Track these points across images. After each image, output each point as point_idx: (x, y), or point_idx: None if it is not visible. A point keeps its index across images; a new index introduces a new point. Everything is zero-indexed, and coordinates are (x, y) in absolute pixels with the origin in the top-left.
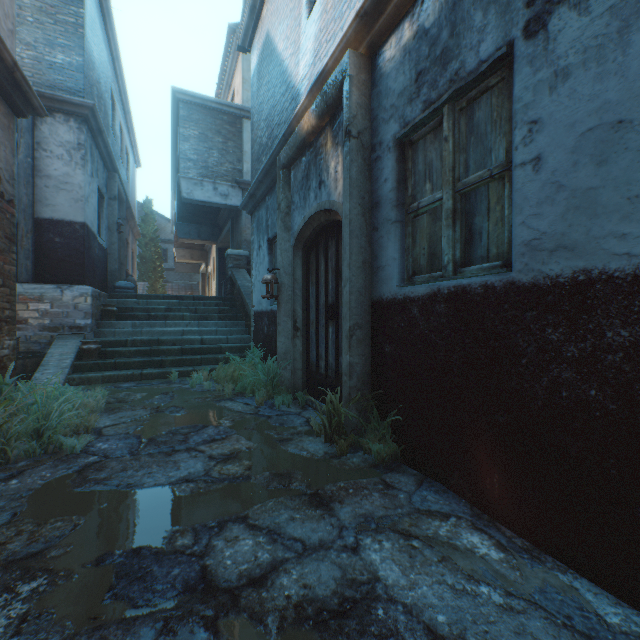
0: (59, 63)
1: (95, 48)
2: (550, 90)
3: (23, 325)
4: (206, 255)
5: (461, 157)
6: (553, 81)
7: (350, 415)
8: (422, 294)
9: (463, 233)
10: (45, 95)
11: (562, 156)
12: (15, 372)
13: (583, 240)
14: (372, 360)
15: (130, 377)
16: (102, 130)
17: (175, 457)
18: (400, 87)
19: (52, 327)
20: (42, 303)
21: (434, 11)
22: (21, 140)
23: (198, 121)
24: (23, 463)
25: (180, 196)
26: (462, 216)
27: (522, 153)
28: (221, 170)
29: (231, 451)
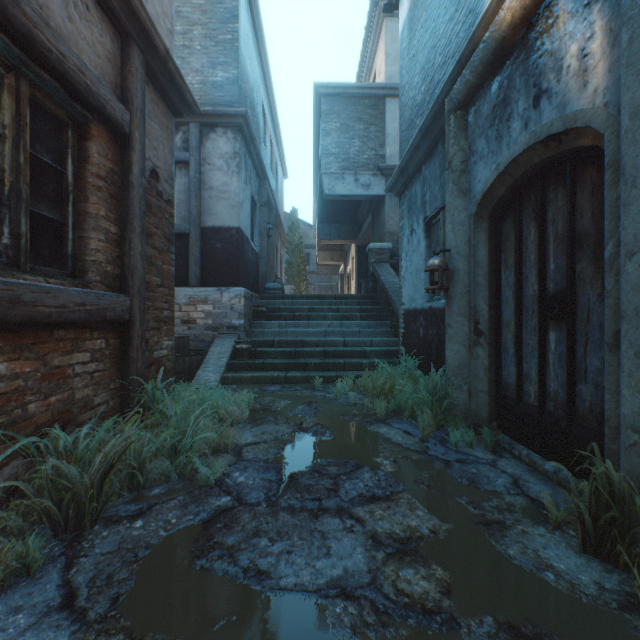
0: (219, 81)
1: (248, 62)
2: None
3: (193, 325)
4: (344, 255)
5: None
6: None
7: None
8: None
9: None
10: (208, 113)
11: None
12: (173, 372)
13: None
14: None
15: (275, 379)
16: (253, 138)
17: (322, 524)
18: None
19: (214, 327)
20: (206, 305)
21: None
22: (191, 158)
23: (339, 112)
24: (157, 490)
25: (321, 198)
26: None
27: None
28: (362, 159)
29: (405, 532)
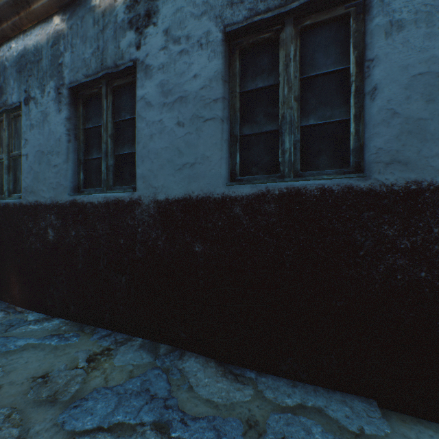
0: None
1: None
2: (30, 130)
3: None
4: None
5: (13, 141)
6: (31, 127)
7: None
8: None
9: (14, 178)
10: None
11: (33, 157)
12: None
13: (37, 190)
14: None
15: None
16: None
17: None
18: None
19: None
20: None
21: None
22: None
23: None
24: None
25: None
26: (14, 169)
27: (24, 151)
28: None
29: None
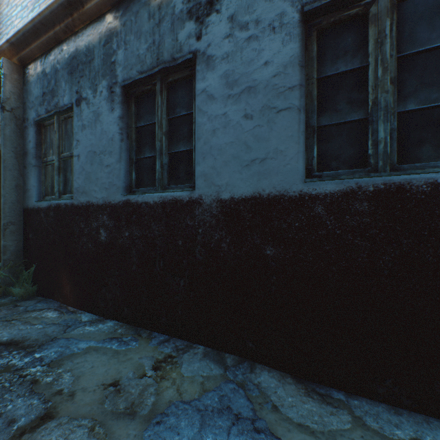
0: None
1: None
2: (82, 131)
3: None
4: None
5: (63, 143)
6: (83, 128)
7: (2, 276)
8: (45, 206)
9: (64, 179)
10: None
11: (84, 158)
12: None
13: (89, 190)
14: (24, 243)
15: None
16: None
17: None
18: (37, 94)
19: None
20: None
21: (50, 67)
22: None
23: None
24: None
25: None
26: (64, 171)
27: (76, 151)
28: None
29: None
